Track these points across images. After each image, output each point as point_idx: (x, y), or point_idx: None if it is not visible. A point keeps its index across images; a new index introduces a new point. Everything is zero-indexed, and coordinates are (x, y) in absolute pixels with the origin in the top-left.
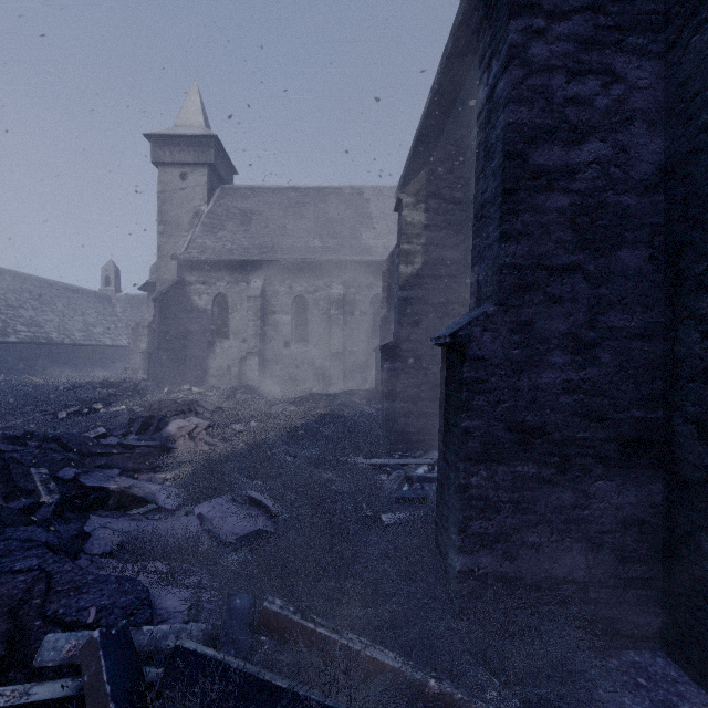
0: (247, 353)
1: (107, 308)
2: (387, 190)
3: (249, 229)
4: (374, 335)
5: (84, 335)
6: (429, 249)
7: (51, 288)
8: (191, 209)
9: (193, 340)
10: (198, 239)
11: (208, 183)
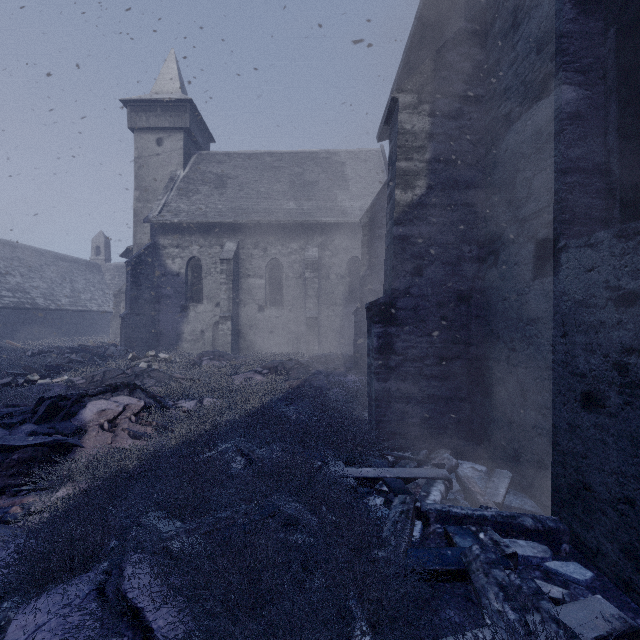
0: (219, 317)
1: (97, 275)
2: (363, 154)
3: (224, 192)
4: (350, 299)
5: (71, 301)
6: (436, 167)
7: (42, 256)
8: (167, 174)
9: (166, 304)
10: (172, 203)
11: (184, 148)
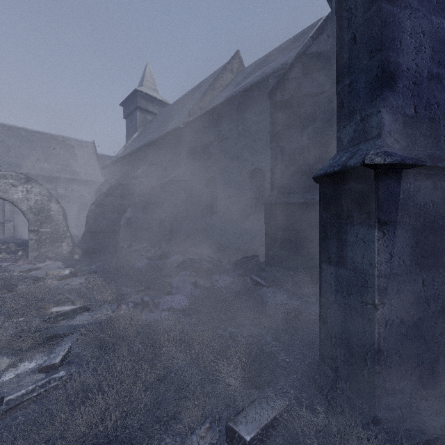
0: (5, 220)
1: None
2: (84, 143)
3: None
4: (80, 212)
5: None
6: None
7: None
8: None
9: None
10: None
11: None
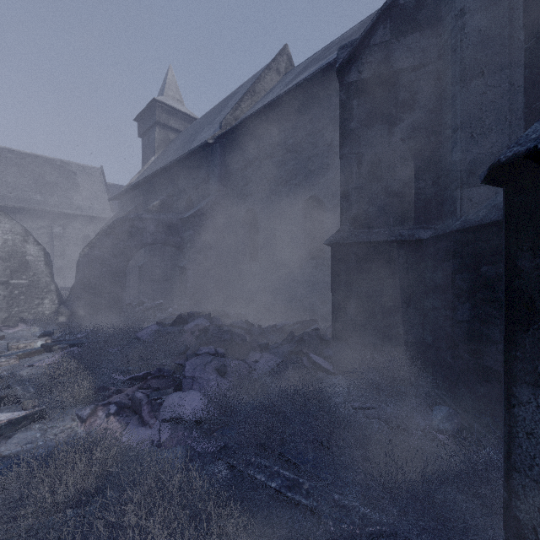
0: None
1: None
2: (89, 169)
3: None
4: None
5: None
6: None
7: None
8: None
9: None
10: None
11: None
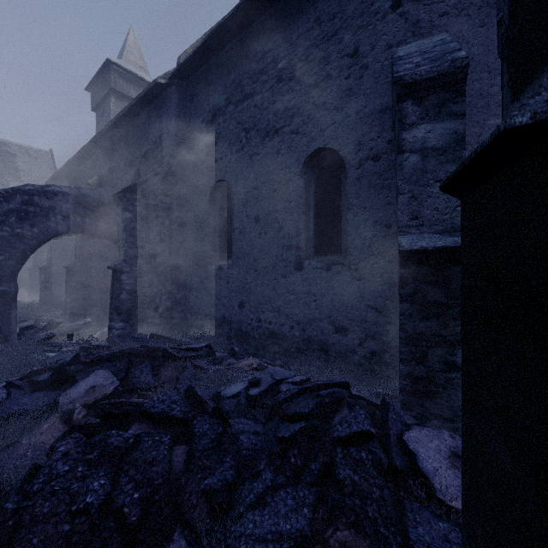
0: None
1: None
2: (34, 152)
3: None
4: None
5: None
6: None
7: None
8: None
9: None
10: None
11: None
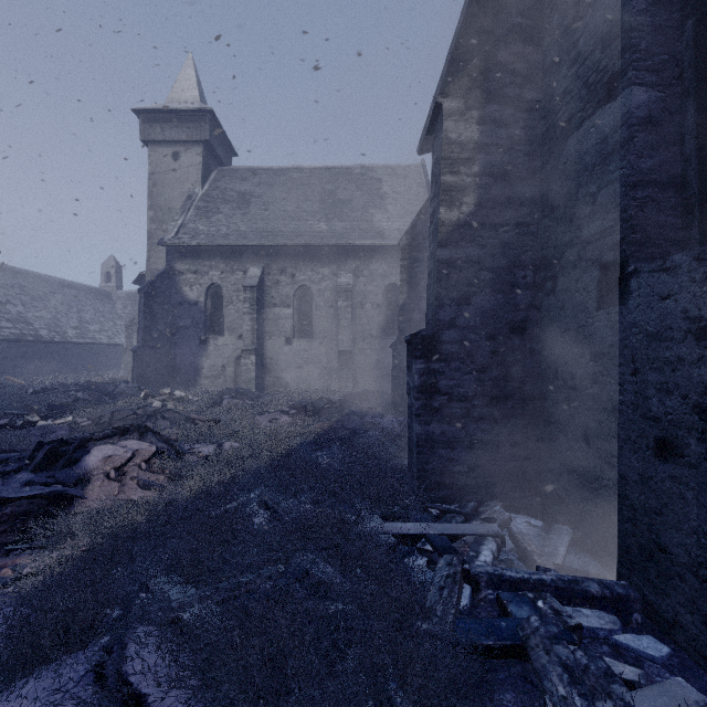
0: (242, 351)
1: (107, 304)
2: (402, 169)
3: (247, 212)
4: (387, 331)
5: (78, 333)
6: (486, 182)
7: (46, 283)
8: (185, 192)
9: (183, 336)
10: (190, 223)
11: (203, 163)
